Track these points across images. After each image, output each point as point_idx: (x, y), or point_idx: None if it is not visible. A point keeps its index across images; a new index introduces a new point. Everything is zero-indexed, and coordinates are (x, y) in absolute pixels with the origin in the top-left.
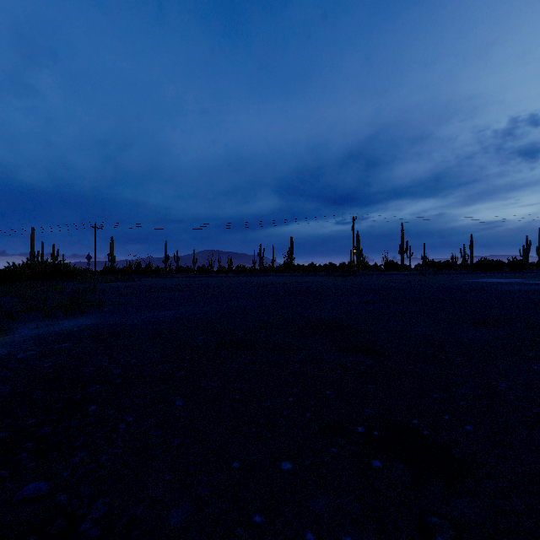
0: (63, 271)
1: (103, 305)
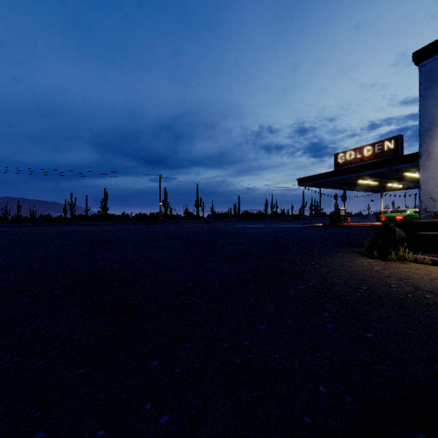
0: None
1: None
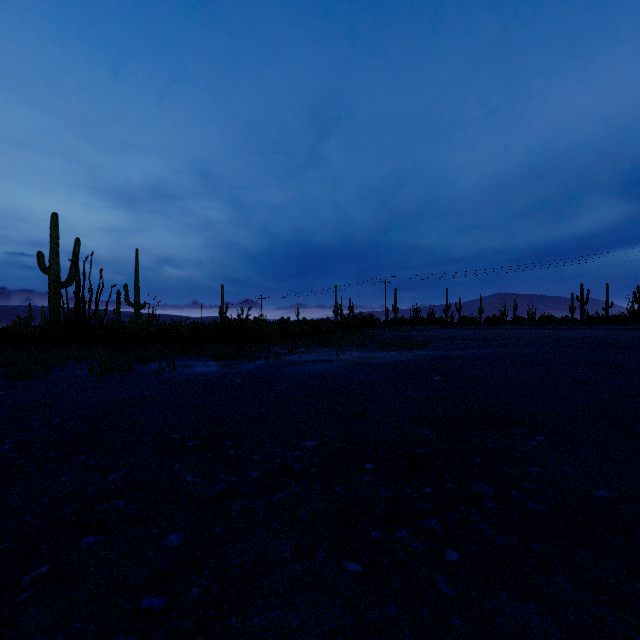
0: (372, 322)
1: (425, 346)
